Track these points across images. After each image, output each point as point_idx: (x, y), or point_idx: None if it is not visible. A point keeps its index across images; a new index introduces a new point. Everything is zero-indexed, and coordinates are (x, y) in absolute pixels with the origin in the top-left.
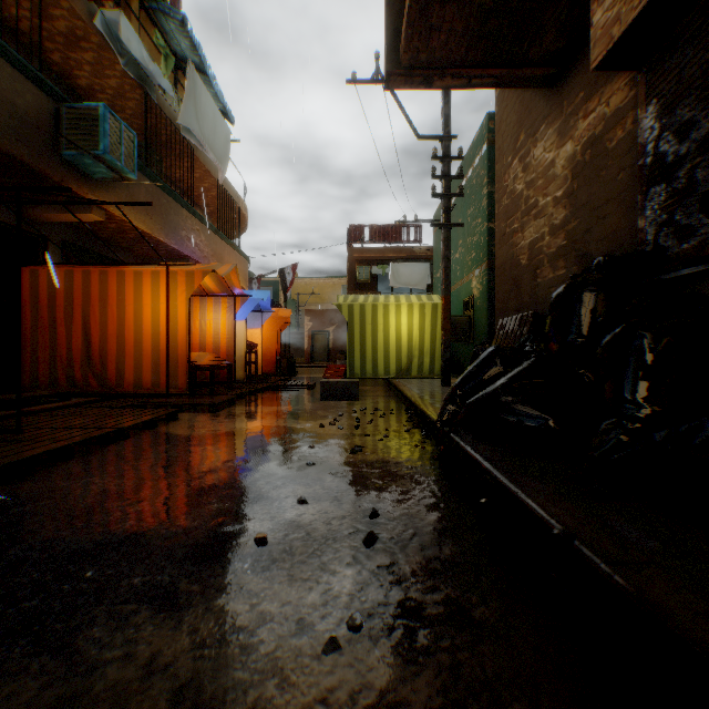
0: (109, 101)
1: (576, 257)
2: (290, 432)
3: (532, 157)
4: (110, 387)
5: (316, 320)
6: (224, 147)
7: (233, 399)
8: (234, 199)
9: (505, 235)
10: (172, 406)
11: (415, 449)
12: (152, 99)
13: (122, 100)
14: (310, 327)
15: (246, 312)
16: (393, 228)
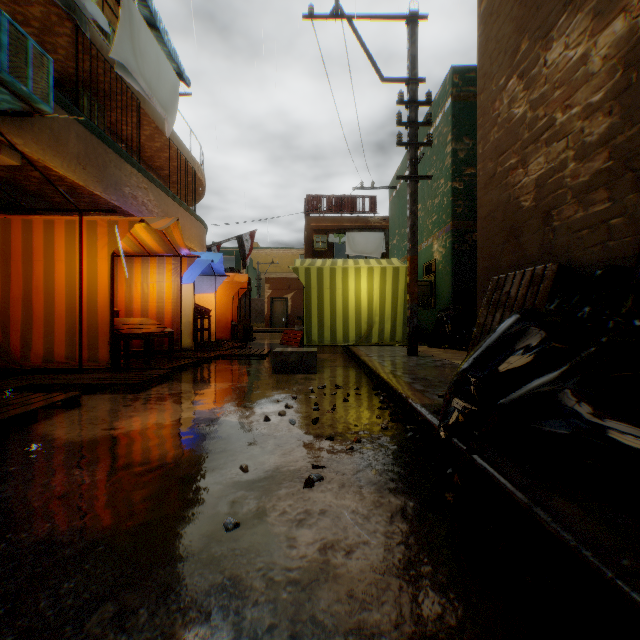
0: (36, 37)
1: (635, 180)
2: (221, 431)
3: (542, 66)
4: (15, 360)
5: (275, 287)
6: (171, 97)
7: (167, 374)
8: (188, 162)
9: (495, 176)
10: (82, 385)
11: (408, 471)
12: (85, 35)
13: (51, 36)
14: (270, 294)
15: (194, 275)
16: (349, 199)
